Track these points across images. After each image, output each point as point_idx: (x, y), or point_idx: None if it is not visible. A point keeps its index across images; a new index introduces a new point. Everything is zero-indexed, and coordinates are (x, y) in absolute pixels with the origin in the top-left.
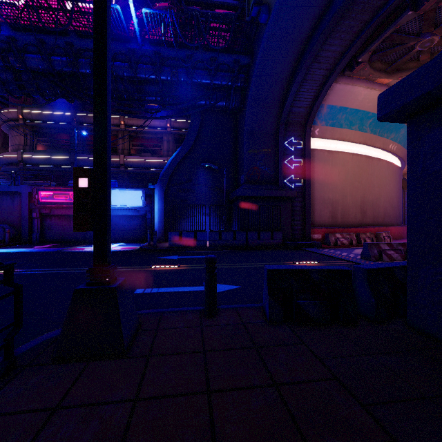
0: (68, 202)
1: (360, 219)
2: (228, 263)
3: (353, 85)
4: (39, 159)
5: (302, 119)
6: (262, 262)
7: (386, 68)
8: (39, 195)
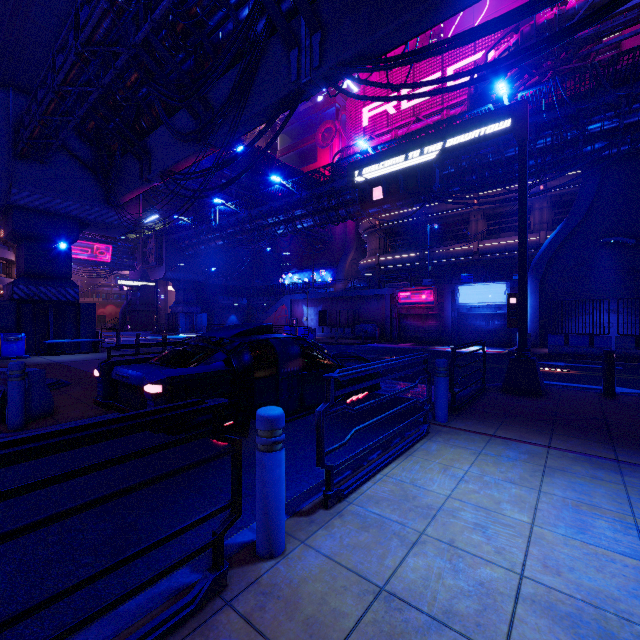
0: (423, 302)
1: None
2: None
3: None
4: (392, 260)
5: None
6: None
7: None
8: (398, 296)
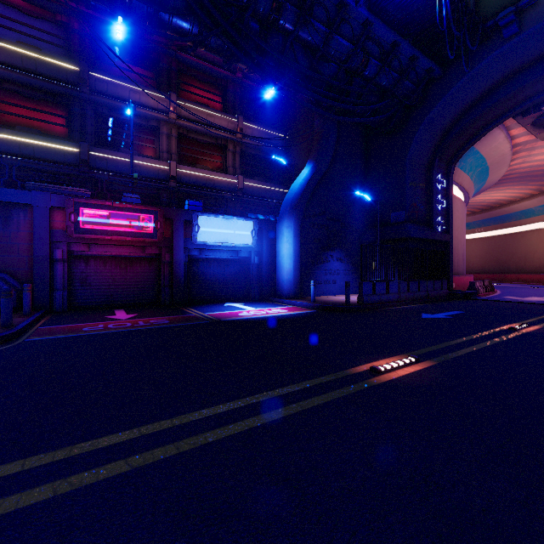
0: (135, 232)
1: (462, 268)
2: (529, 317)
3: (502, 131)
4: (7, 143)
5: (450, 156)
6: (543, 314)
7: (534, 122)
8: (77, 215)
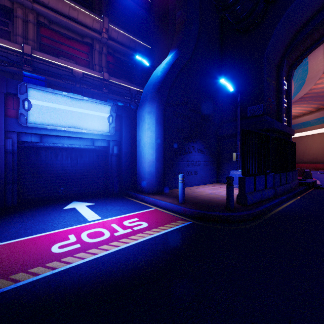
0: None
1: None
2: None
3: None
4: None
5: (292, 61)
6: None
7: None
8: None
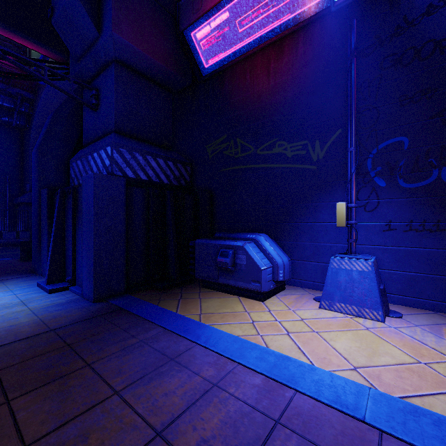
0: None
1: None
2: (8, 252)
3: None
4: None
5: None
6: None
7: None
8: None
